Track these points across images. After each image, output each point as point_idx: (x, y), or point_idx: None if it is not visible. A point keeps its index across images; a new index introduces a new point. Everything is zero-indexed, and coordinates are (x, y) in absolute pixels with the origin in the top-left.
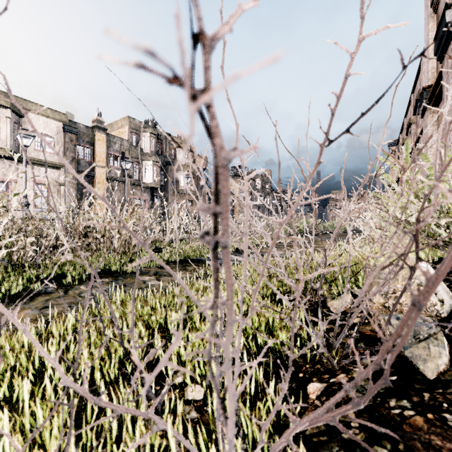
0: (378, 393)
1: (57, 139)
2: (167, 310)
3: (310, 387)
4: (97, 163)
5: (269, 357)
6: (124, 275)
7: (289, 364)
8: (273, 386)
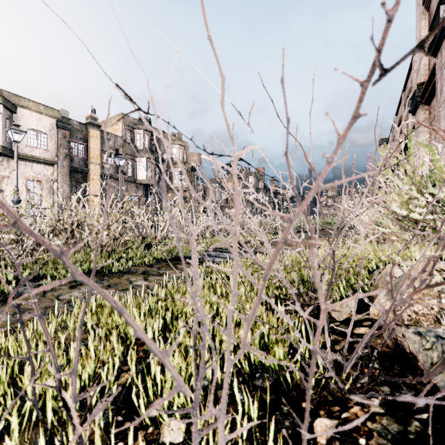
0: (407, 439)
1: (50, 135)
2: (147, 320)
3: (317, 424)
4: (91, 160)
5: (265, 378)
6: (110, 275)
7: (303, 441)
8: (272, 432)
